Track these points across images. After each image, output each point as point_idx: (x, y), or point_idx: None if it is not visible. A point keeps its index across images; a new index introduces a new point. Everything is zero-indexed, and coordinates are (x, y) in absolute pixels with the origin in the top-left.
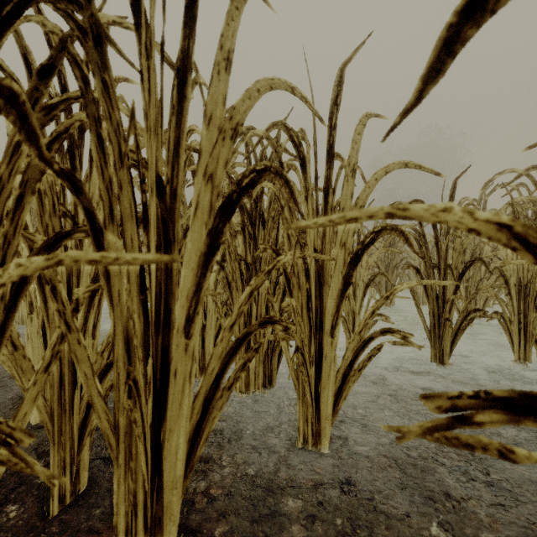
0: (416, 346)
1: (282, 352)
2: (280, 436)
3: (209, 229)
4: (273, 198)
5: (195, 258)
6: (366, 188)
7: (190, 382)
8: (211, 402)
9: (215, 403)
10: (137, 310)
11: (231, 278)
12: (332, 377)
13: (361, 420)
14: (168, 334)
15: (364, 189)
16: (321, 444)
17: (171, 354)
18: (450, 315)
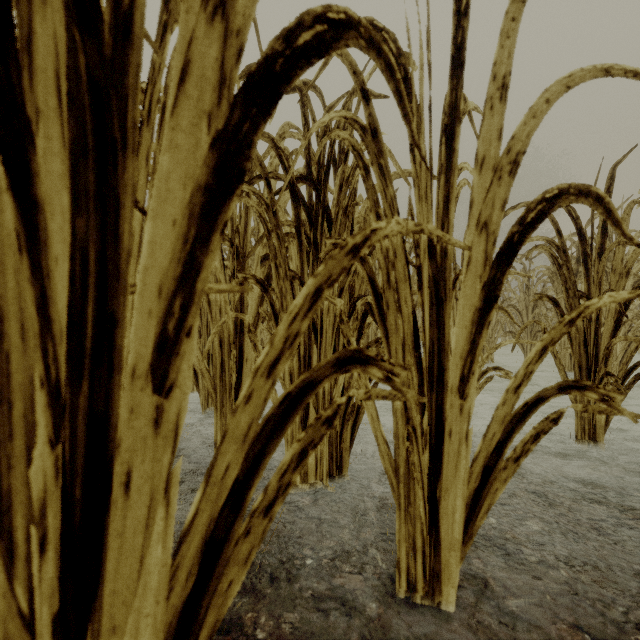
0: (629, 414)
1: (357, 423)
2: (363, 571)
3: (217, 130)
4: (345, 177)
5: (182, 194)
6: (528, 118)
7: (167, 502)
8: (223, 547)
9: (231, 549)
10: (16, 314)
11: (278, 306)
12: (463, 471)
13: (496, 539)
14: (106, 381)
15: (524, 120)
16: (442, 594)
17: (115, 433)
18: (605, 368)
